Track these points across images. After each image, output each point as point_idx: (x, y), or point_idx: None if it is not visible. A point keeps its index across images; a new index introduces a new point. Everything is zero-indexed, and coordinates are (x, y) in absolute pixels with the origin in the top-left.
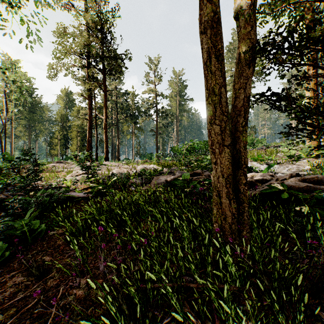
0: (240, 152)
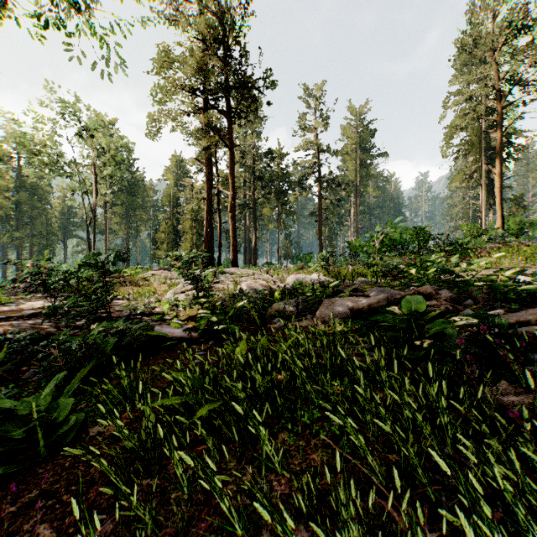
0: None
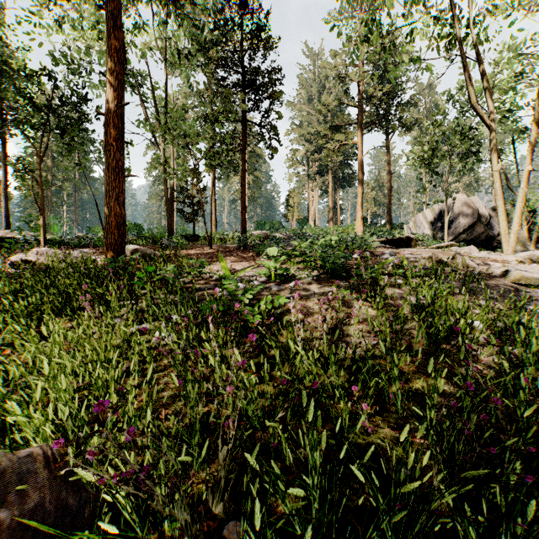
0: (172, 220)
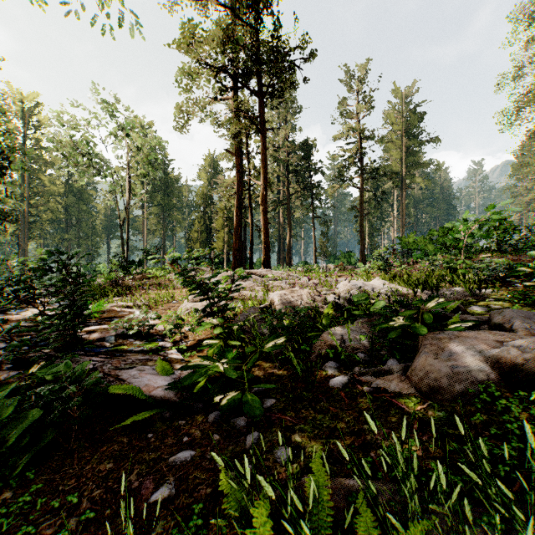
0: None
